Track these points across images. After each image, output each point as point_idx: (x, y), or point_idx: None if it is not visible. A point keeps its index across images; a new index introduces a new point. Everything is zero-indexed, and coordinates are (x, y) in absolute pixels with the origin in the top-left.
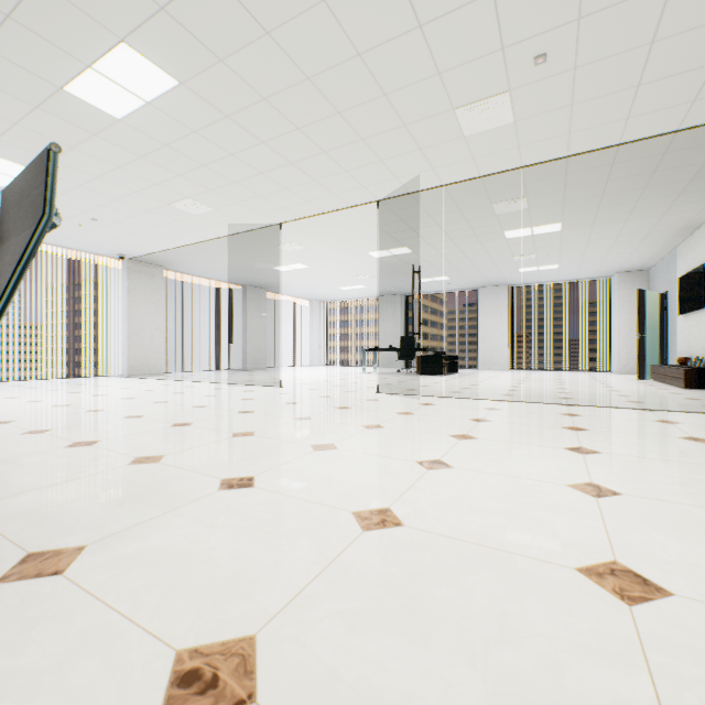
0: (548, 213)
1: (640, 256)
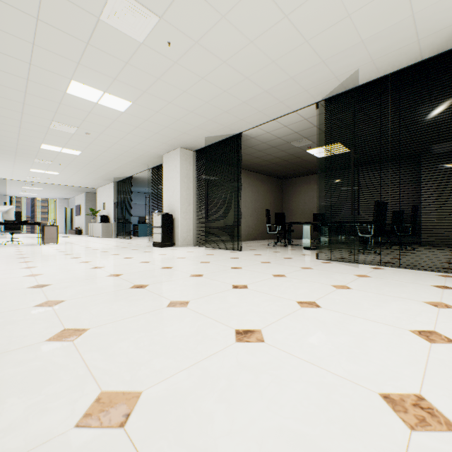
0: (40, 187)
1: (66, 196)
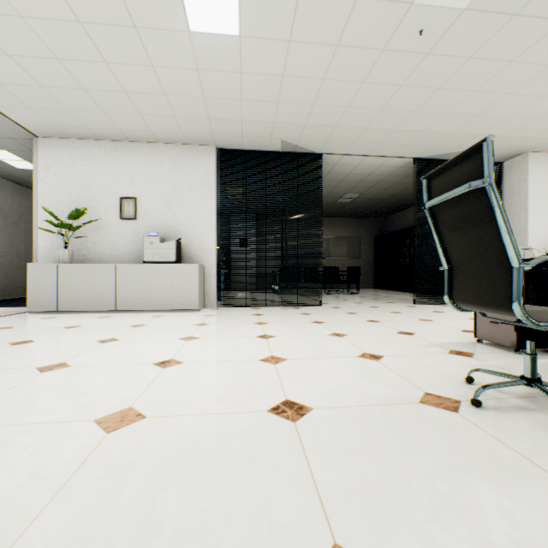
0: None
1: None
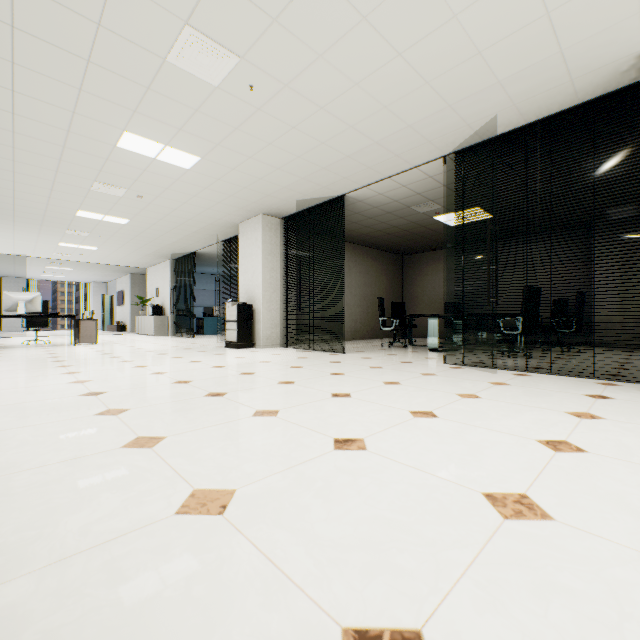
0: (70, 266)
1: (104, 279)
